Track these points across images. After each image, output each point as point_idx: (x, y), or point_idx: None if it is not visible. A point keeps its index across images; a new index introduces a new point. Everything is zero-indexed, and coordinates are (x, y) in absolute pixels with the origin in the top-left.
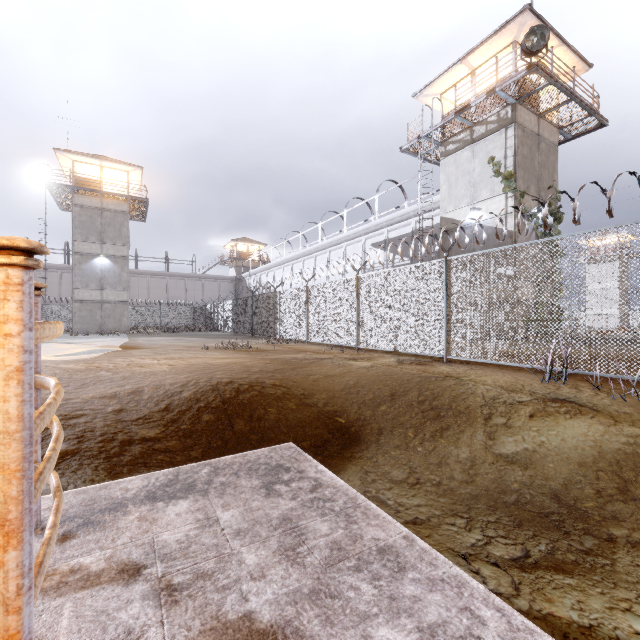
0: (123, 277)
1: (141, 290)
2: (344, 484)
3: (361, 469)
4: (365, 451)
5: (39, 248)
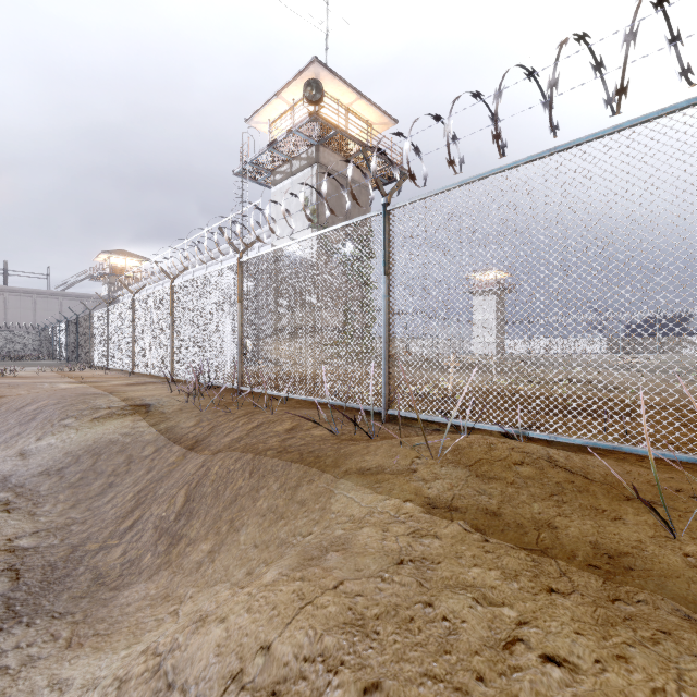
0: None
1: None
2: None
3: None
4: None
5: None
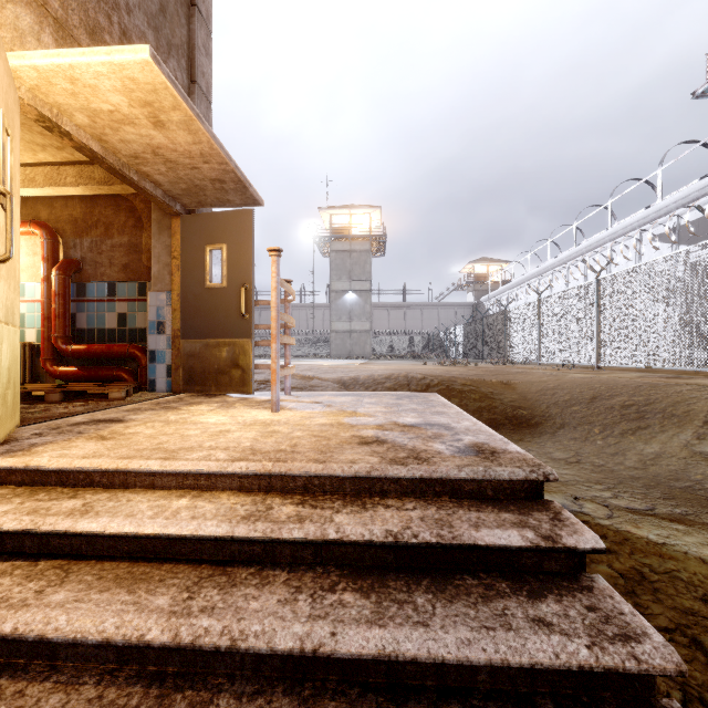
0: (366, 309)
1: (382, 321)
2: (447, 402)
3: (524, 448)
4: (536, 437)
5: (280, 249)
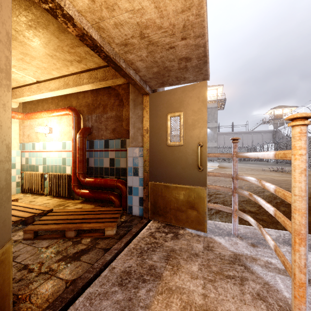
0: (215, 136)
1: (221, 141)
2: None
3: None
4: None
5: None
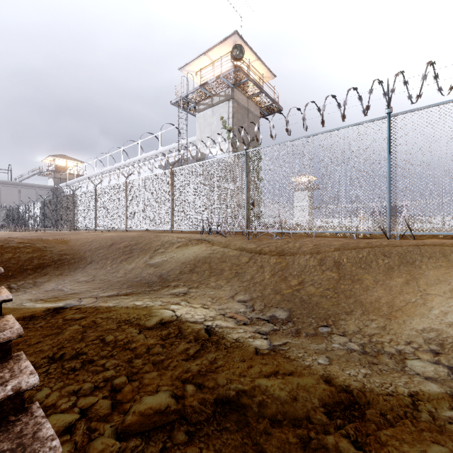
0: None
1: None
2: None
3: (62, 279)
4: (72, 271)
5: None
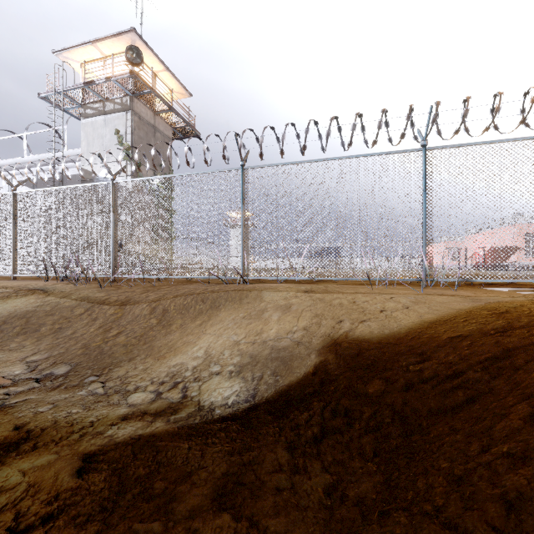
0: None
1: None
2: None
3: None
4: None
5: None
